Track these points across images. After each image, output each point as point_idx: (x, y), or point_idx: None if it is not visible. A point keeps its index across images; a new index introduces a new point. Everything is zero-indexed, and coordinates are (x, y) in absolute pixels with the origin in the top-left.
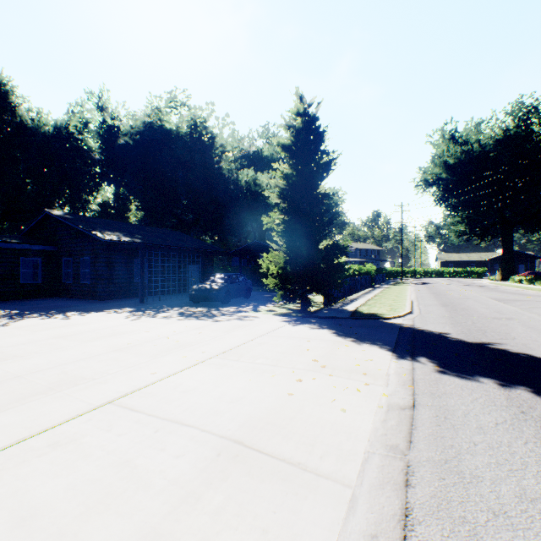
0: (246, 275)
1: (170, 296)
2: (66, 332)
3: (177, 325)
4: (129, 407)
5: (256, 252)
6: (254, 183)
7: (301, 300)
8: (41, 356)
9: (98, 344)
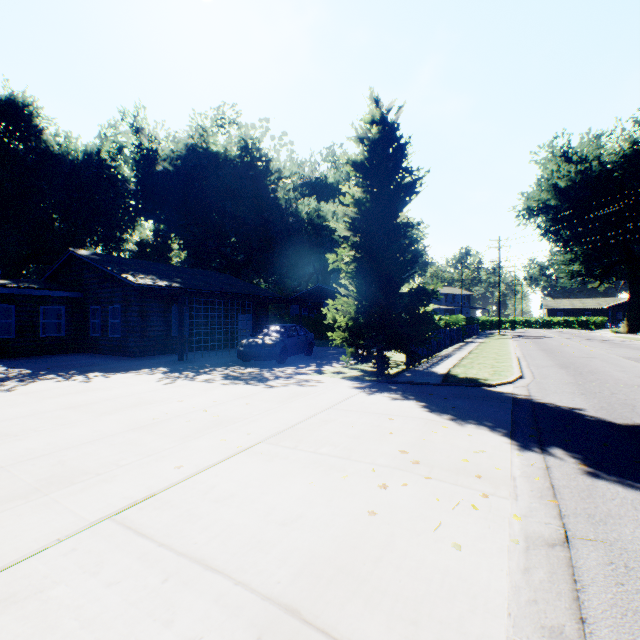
0: (307, 327)
1: (215, 352)
2: (80, 400)
3: (220, 392)
4: (134, 528)
5: (319, 298)
6: (317, 214)
7: (377, 360)
8: (40, 435)
9: (115, 418)
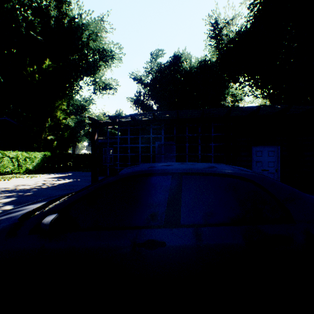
0: None
1: None
2: None
3: None
4: None
5: None
6: None
7: None
8: None
9: None
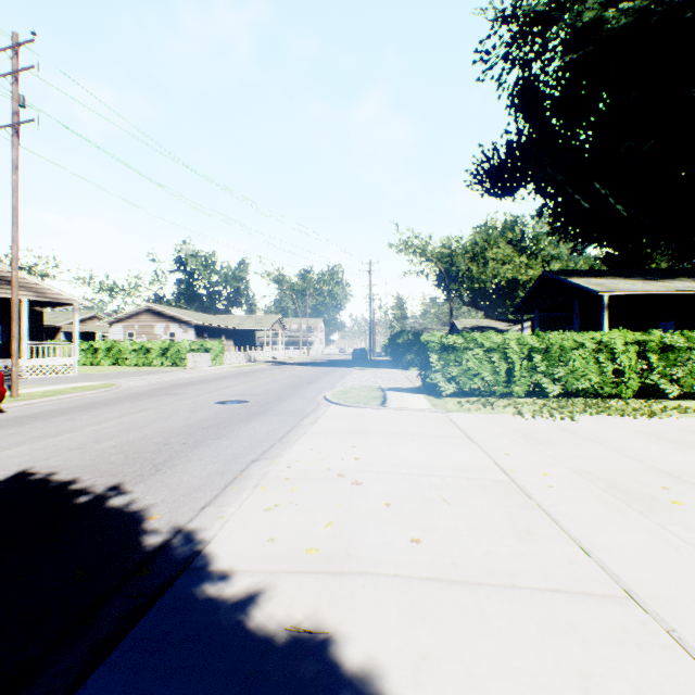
0: None
1: None
2: None
3: None
4: (449, 437)
5: None
6: None
7: None
8: (673, 451)
9: None
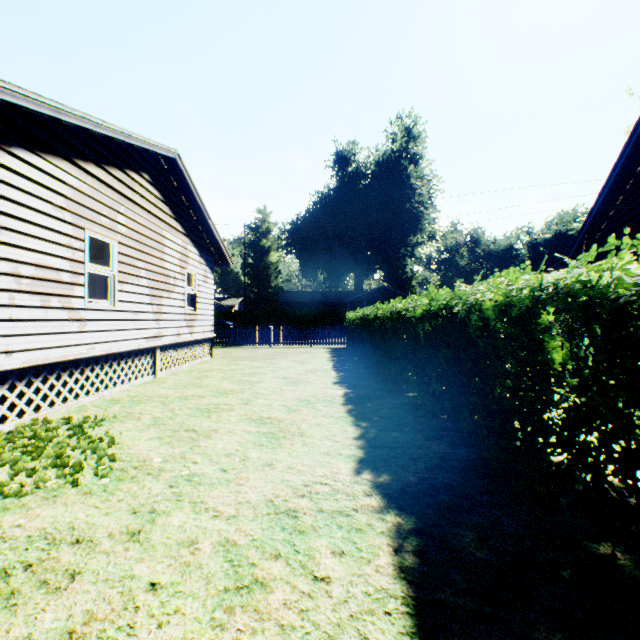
0: None
1: None
2: None
3: None
4: None
5: None
6: None
7: None
8: None
9: None
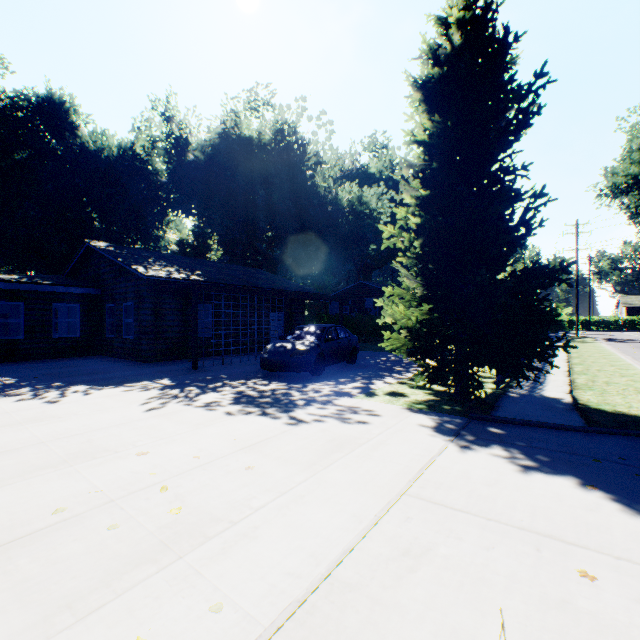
0: (348, 327)
1: (241, 356)
2: None
3: (214, 433)
4: None
5: (361, 296)
6: (359, 201)
7: (459, 379)
8: None
9: None
